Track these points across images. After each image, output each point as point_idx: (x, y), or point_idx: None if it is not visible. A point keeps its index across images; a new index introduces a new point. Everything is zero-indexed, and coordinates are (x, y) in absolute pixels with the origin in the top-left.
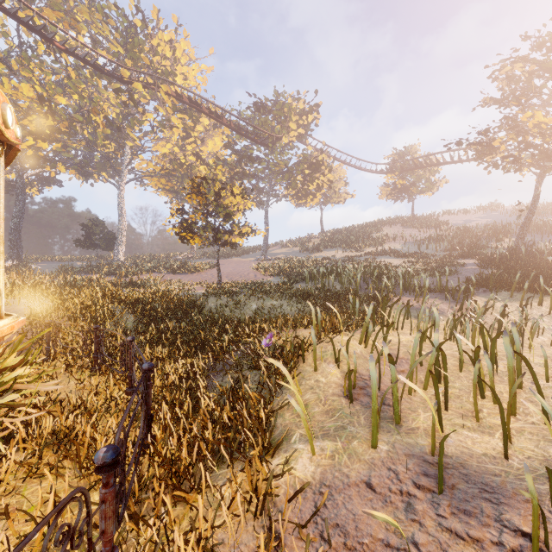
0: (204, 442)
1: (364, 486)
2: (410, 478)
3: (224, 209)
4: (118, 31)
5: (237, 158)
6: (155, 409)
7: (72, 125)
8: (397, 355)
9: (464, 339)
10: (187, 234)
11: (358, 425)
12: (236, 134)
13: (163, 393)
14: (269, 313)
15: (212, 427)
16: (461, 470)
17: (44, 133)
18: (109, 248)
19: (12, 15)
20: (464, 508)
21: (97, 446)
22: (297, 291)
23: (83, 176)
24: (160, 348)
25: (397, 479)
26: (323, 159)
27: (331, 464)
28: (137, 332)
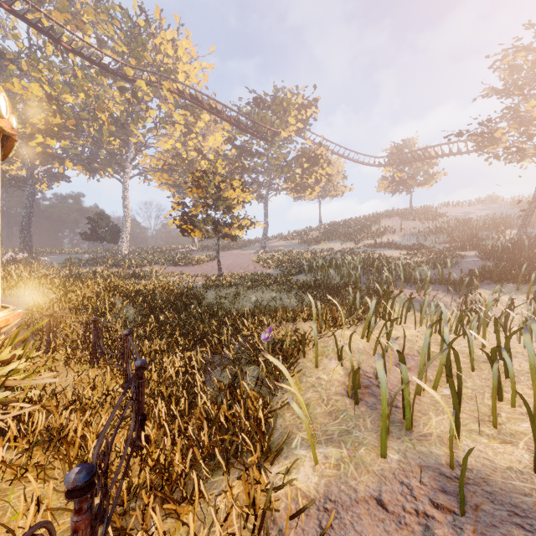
0: (199, 446)
1: (374, 502)
2: (426, 494)
3: (224, 201)
4: (122, 31)
5: (237, 153)
6: (151, 405)
7: (79, 123)
8: (402, 351)
9: (477, 336)
10: (188, 226)
11: (364, 429)
12: (236, 129)
13: (159, 388)
14: (268, 305)
15: (208, 426)
16: (485, 487)
17: (52, 130)
18: (114, 241)
19: (21, 17)
20: (492, 535)
21: (88, 446)
22: (297, 284)
23: (89, 172)
24: (159, 340)
25: (411, 496)
26: (321, 153)
27: (336, 475)
28: (137, 324)
